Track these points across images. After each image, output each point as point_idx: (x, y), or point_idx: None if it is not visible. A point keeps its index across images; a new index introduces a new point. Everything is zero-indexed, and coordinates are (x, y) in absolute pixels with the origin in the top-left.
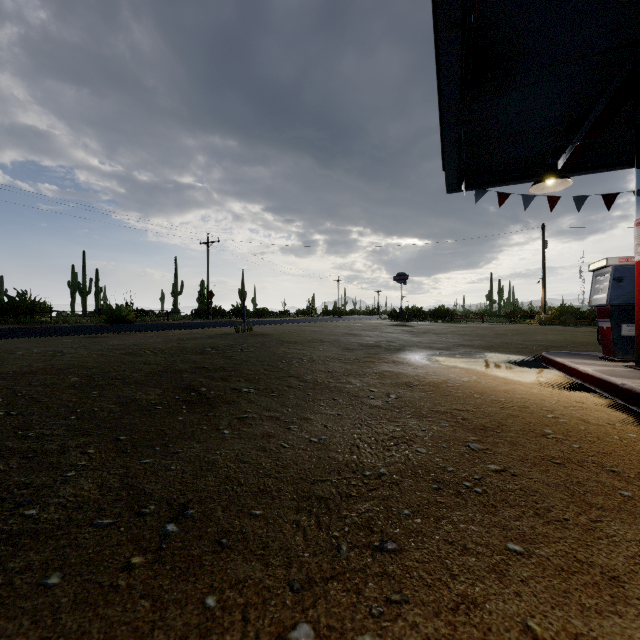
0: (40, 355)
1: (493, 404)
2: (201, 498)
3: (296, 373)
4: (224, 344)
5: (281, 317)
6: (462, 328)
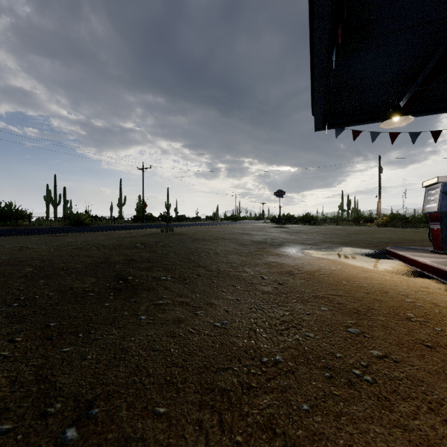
0: (10, 250)
1: (359, 289)
2: (108, 393)
3: (204, 264)
4: (151, 241)
5: (195, 221)
6: (323, 229)
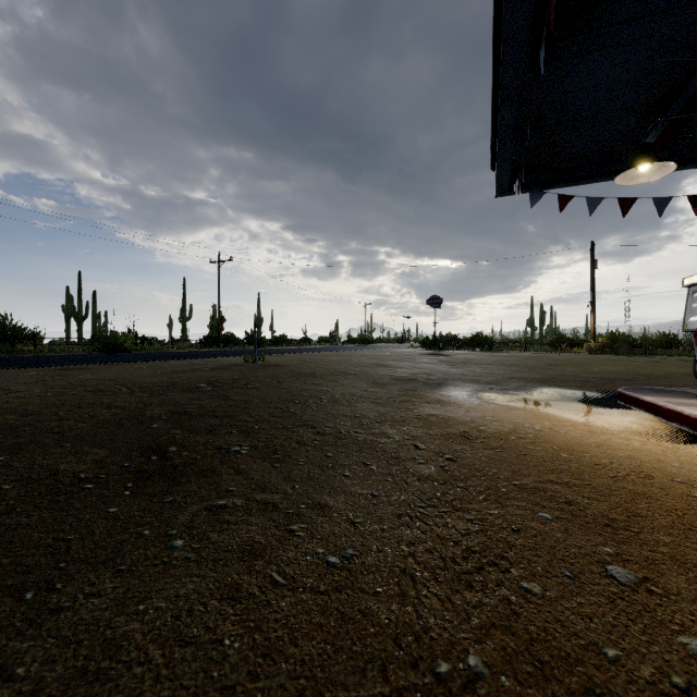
0: None
1: (597, 470)
2: None
3: (312, 420)
4: (226, 378)
5: (301, 345)
6: (506, 358)
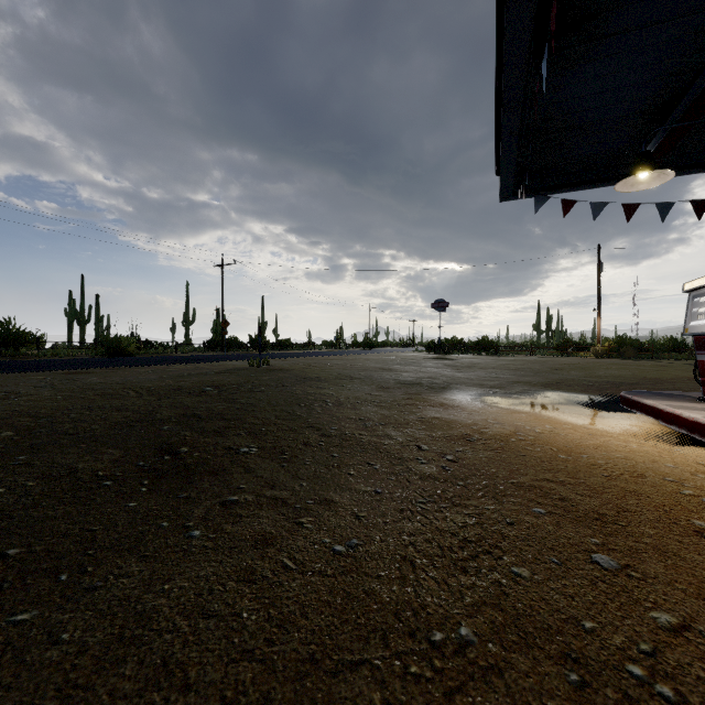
0: None
1: (592, 470)
2: None
3: (317, 422)
4: (231, 382)
5: (305, 349)
6: (511, 362)
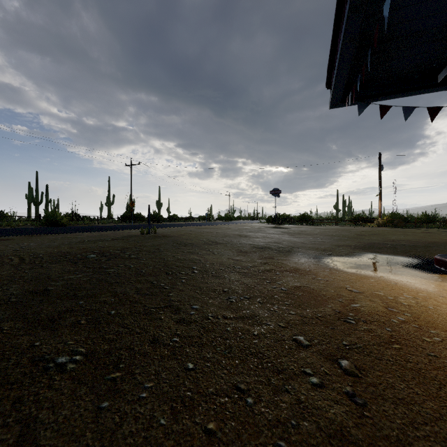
0: None
1: None
2: None
3: (178, 298)
4: (117, 248)
5: (187, 221)
6: (326, 230)
